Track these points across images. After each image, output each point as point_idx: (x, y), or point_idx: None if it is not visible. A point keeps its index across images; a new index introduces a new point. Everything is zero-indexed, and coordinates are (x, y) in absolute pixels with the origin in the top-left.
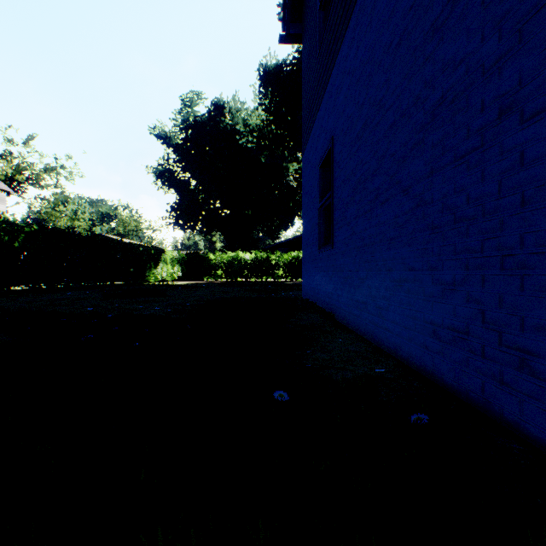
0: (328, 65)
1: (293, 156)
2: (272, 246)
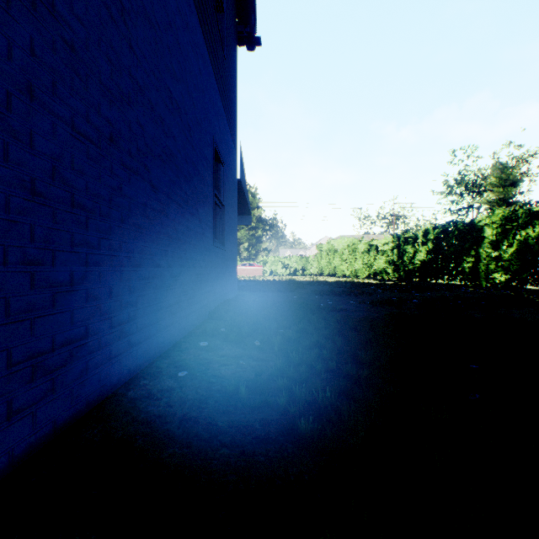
0: None
1: None
2: None
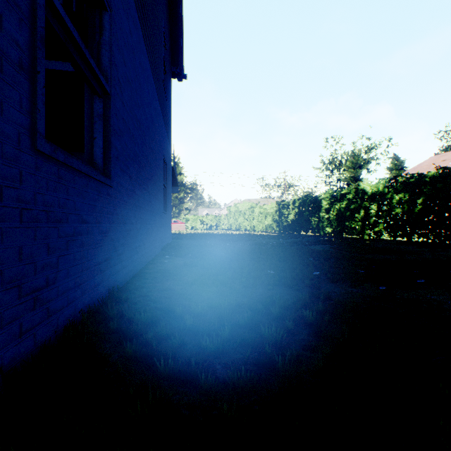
0: None
1: None
2: None
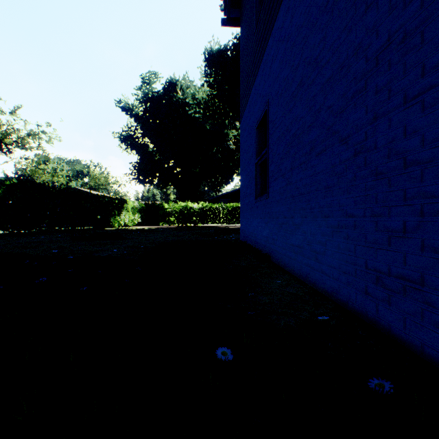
0: (264, 38)
1: (233, 125)
2: (215, 197)
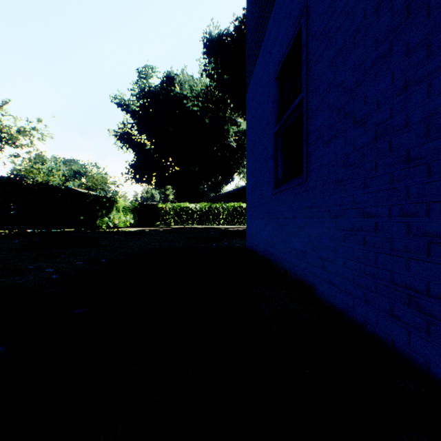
0: None
1: (233, 121)
2: (215, 197)
